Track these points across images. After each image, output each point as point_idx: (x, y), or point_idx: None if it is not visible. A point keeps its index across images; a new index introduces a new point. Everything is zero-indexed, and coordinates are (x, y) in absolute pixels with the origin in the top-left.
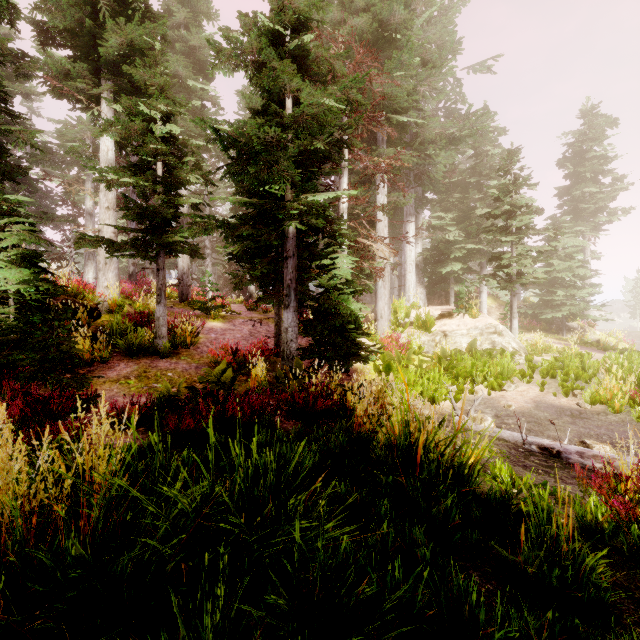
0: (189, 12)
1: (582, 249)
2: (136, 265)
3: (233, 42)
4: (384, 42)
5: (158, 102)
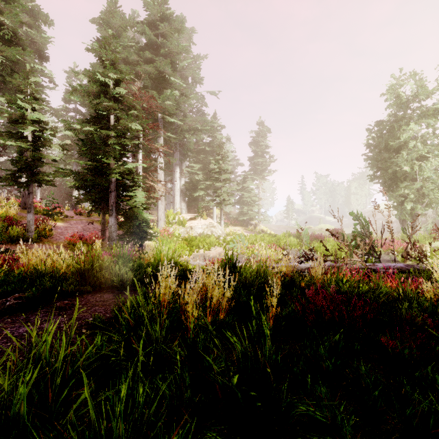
0: (30, 16)
1: (258, 187)
2: None
3: (83, 87)
4: (162, 80)
5: (33, 103)
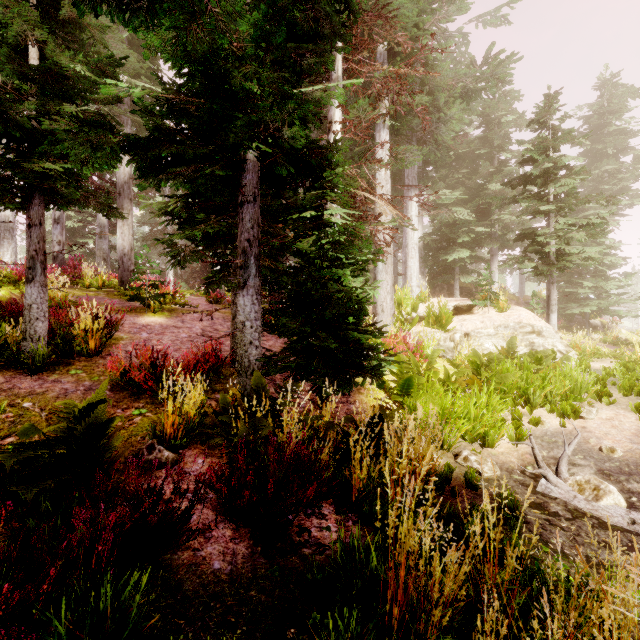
0: None
1: None
2: (63, 244)
3: None
4: None
5: None
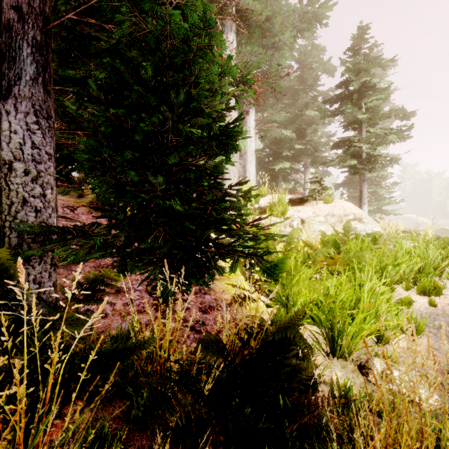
0: None
1: None
2: None
3: None
4: None
5: None
